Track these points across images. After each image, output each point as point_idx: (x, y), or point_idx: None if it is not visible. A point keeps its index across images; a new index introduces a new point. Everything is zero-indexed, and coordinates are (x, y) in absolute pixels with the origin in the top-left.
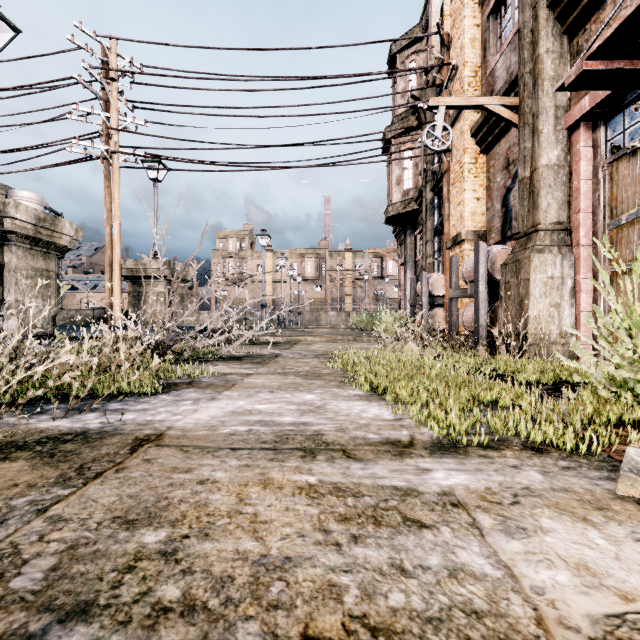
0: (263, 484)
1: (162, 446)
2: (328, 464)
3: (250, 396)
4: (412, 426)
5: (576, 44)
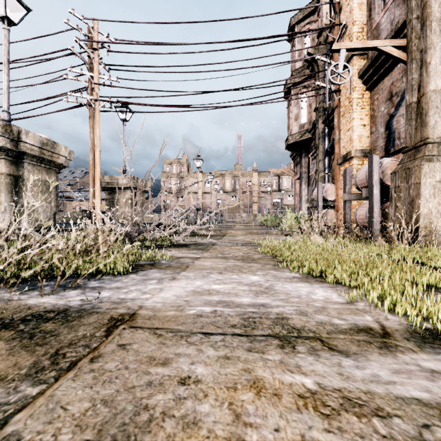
0: (254, 388)
1: (135, 328)
2: (314, 358)
3: (204, 276)
4: (370, 310)
5: None
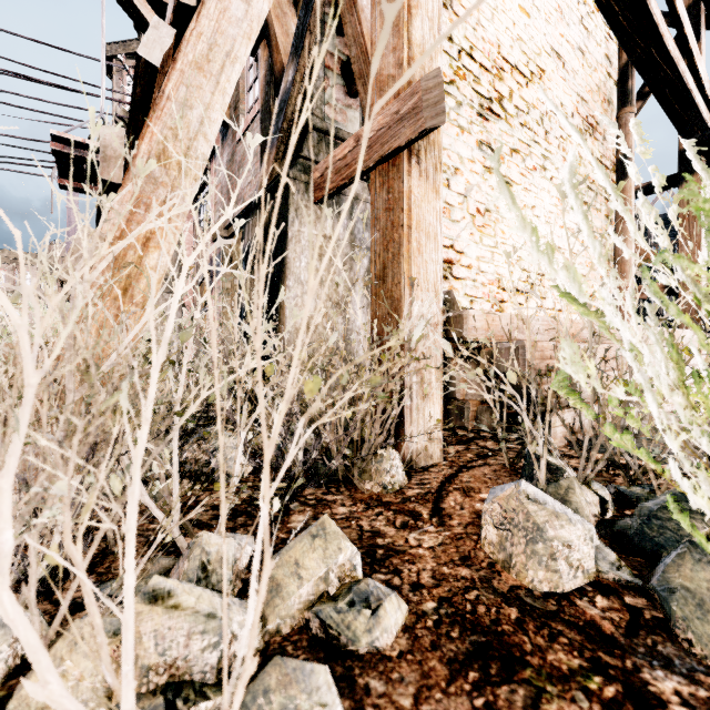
0: None
1: None
2: None
3: None
4: None
5: None
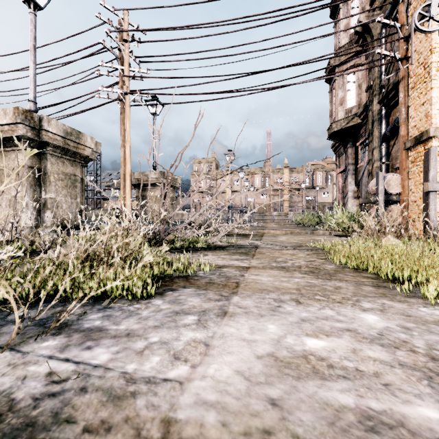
0: None
1: None
2: None
3: (274, 310)
4: None
5: None
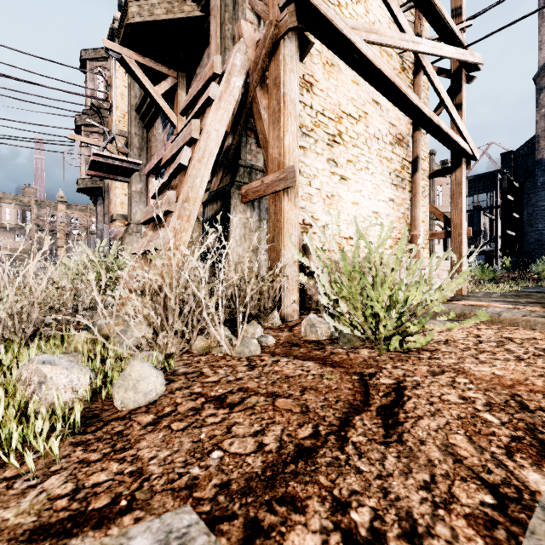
0: None
1: None
2: None
3: None
4: None
5: (149, 135)
